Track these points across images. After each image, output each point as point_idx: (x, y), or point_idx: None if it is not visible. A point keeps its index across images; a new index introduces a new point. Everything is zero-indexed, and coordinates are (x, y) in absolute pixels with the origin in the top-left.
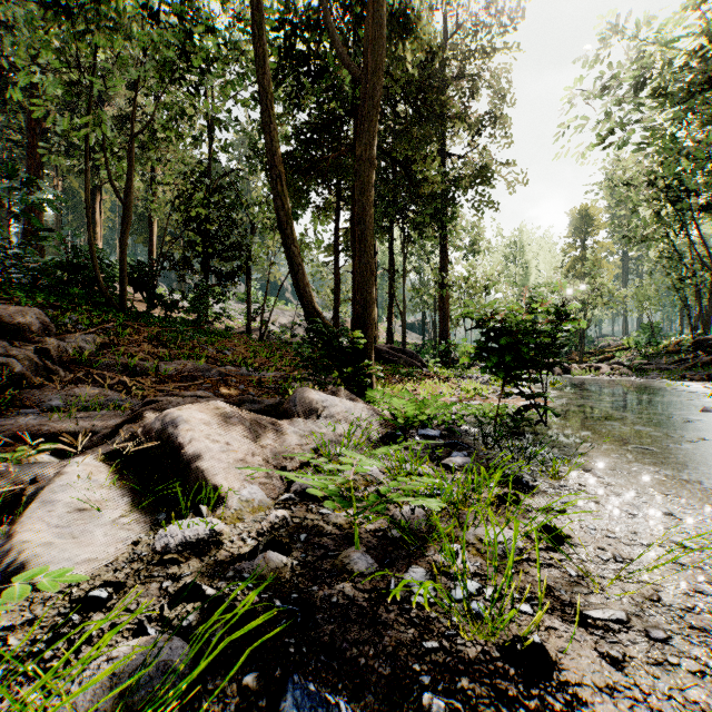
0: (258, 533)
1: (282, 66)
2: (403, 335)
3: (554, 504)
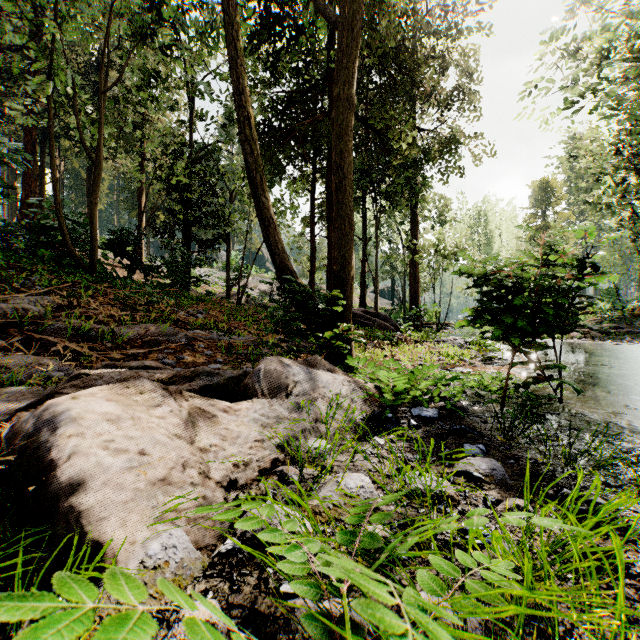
0: None
1: (258, 35)
2: (375, 300)
3: None
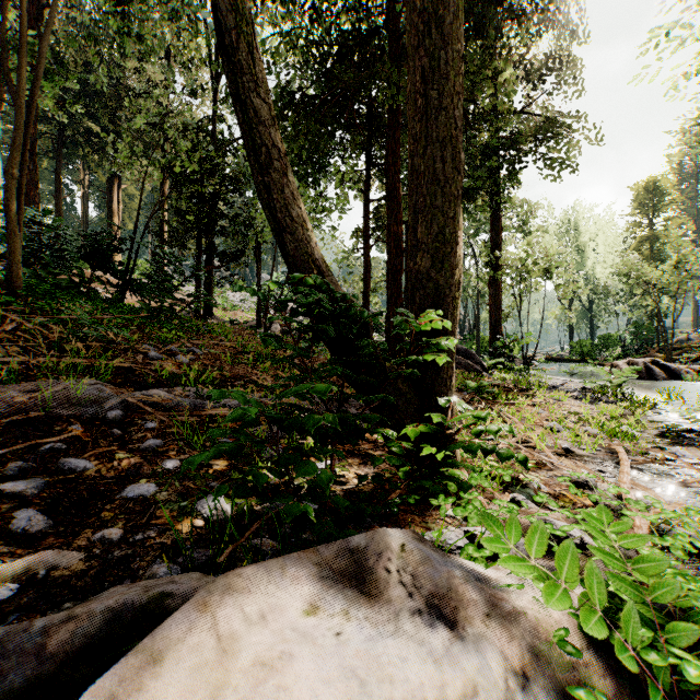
0: None
1: None
2: None
3: None
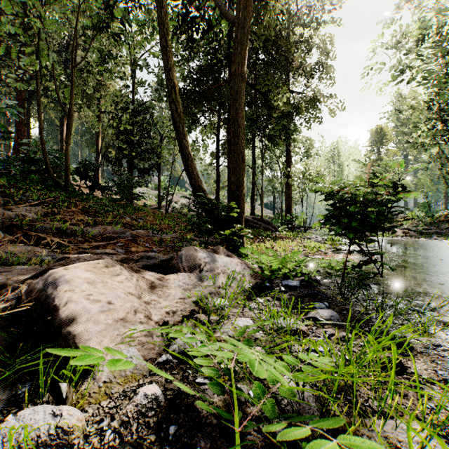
0: (121, 421)
1: (180, 27)
2: (261, 210)
3: (445, 374)
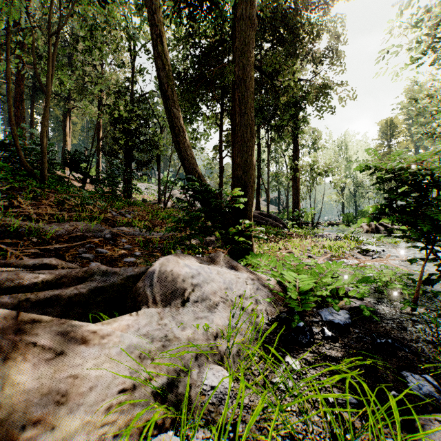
0: None
1: (179, 4)
2: (267, 205)
3: None
